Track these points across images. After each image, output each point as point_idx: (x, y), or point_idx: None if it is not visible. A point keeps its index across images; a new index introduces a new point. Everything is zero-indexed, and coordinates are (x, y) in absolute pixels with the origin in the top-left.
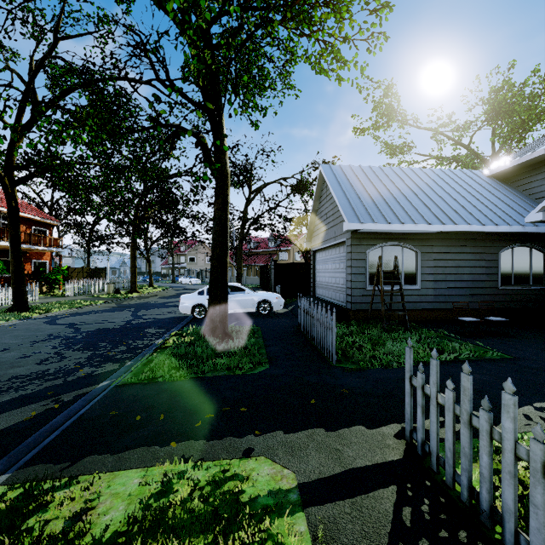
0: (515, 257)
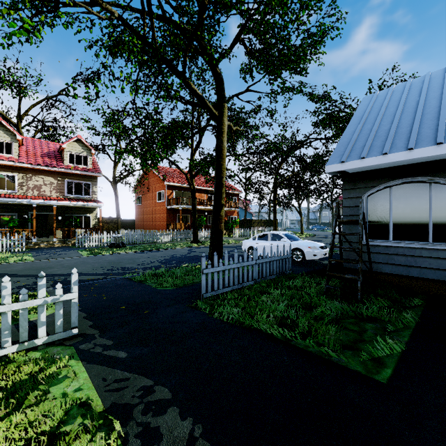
0: None
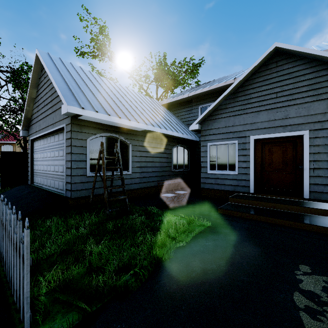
0: (178, 152)
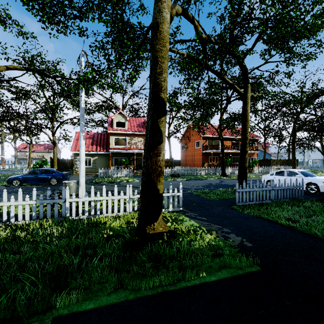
0: None
